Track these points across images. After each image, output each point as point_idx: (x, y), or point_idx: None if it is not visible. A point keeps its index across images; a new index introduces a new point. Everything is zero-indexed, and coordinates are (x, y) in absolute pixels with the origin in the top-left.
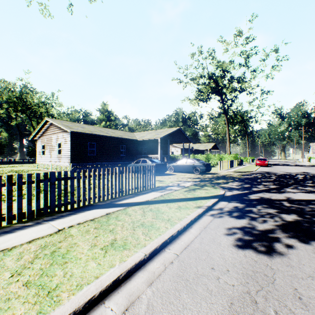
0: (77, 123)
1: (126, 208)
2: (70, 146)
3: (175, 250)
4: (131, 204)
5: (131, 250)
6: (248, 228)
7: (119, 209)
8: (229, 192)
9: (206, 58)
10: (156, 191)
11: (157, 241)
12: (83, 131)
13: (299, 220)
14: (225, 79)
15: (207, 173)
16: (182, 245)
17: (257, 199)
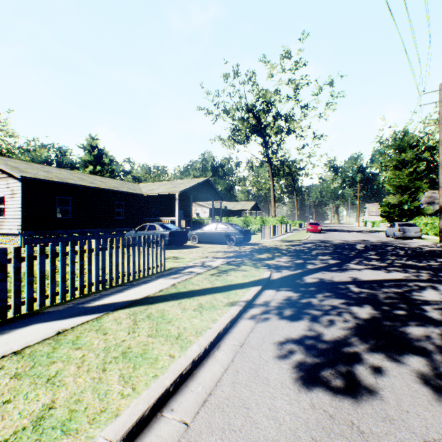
0: (38, 165)
1: (102, 317)
2: (22, 202)
3: (185, 410)
4: (114, 306)
5: (80, 434)
6: (310, 338)
7: (88, 319)
8: (276, 273)
9: (245, 84)
10: (165, 277)
11: (146, 398)
12: (47, 178)
13: (377, 315)
14: (269, 115)
15: (246, 244)
16: (200, 394)
17: (315, 283)
